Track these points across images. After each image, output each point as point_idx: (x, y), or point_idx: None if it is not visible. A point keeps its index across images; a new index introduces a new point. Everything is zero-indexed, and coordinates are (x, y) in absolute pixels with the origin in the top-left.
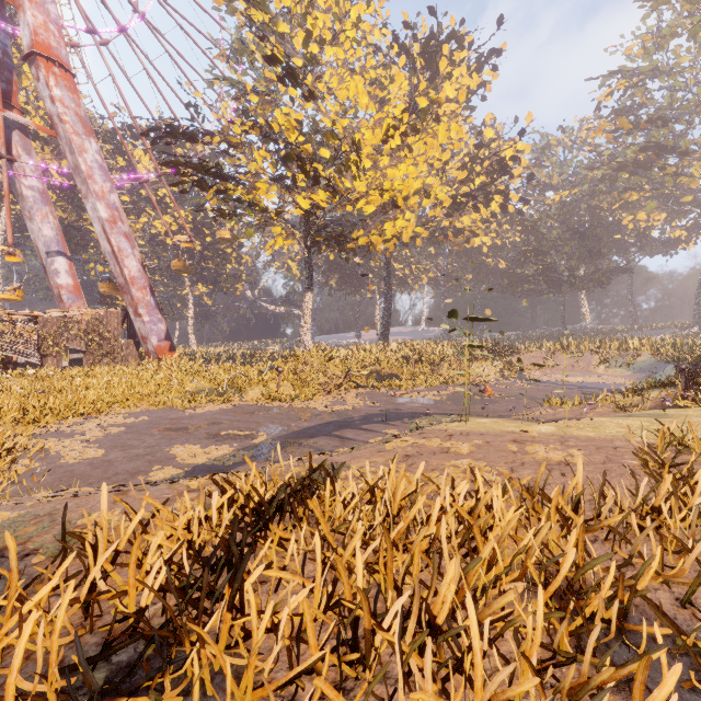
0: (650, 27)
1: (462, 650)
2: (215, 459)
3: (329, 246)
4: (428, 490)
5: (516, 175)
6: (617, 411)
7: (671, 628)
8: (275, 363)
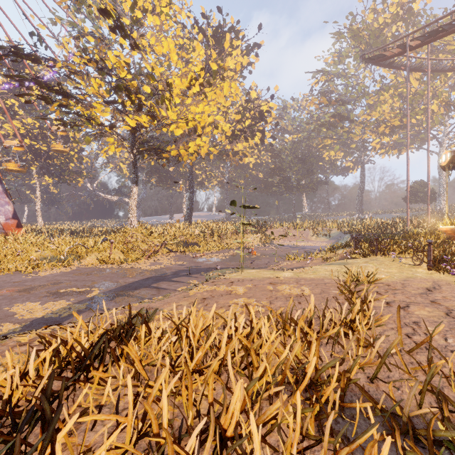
0: (336, 50)
1: (245, 450)
2: (52, 313)
3: (150, 155)
4: (219, 324)
5: (269, 122)
6: (323, 261)
7: (373, 402)
8: (108, 236)
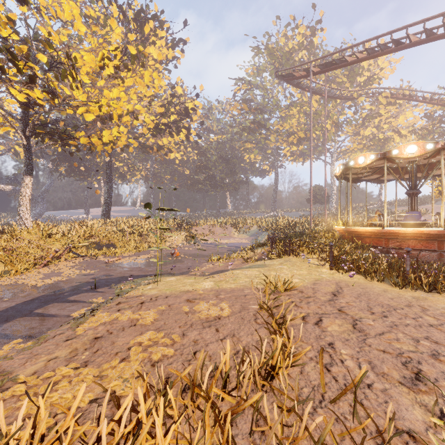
0: (255, 63)
1: None
2: None
3: (52, 140)
4: (83, 429)
5: (194, 120)
6: (244, 262)
7: None
8: None
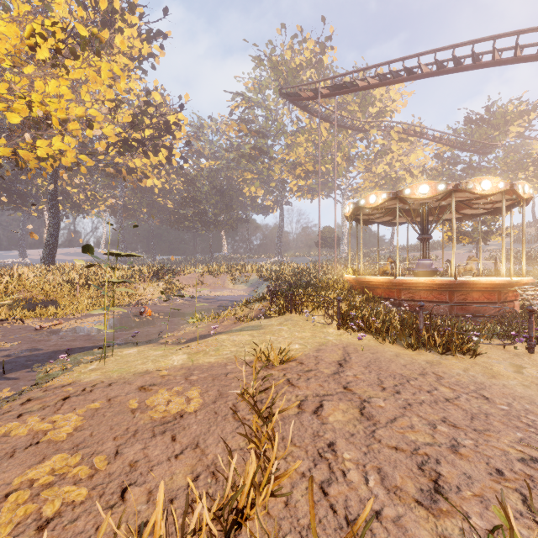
0: (257, 76)
1: None
2: None
3: None
4: None
5: (178, 138)
6: (236, 322)
7: None
8: None
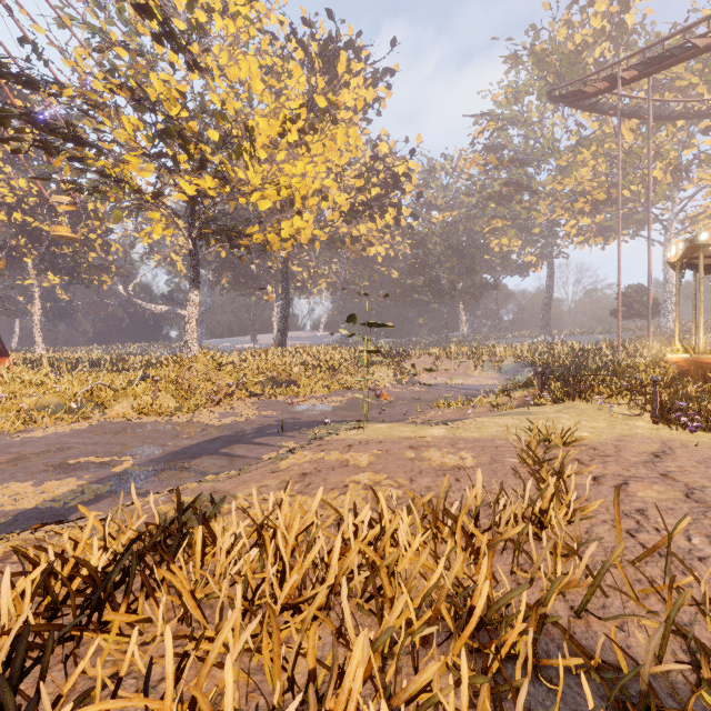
0: (511, 82)
1: None
2: (52, 500)
3: (219, 241)
4: (327, 522)
5: (407, 191)
6: (492, 410)
7: (585, 659)
8: (151, 370)
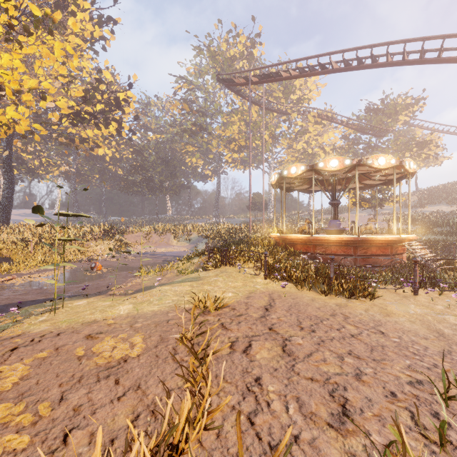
0: (197, 63)
1: None
2: None
3: None
4: None
5: (127, 113)
6: (178, 275)
7: None
8: None
